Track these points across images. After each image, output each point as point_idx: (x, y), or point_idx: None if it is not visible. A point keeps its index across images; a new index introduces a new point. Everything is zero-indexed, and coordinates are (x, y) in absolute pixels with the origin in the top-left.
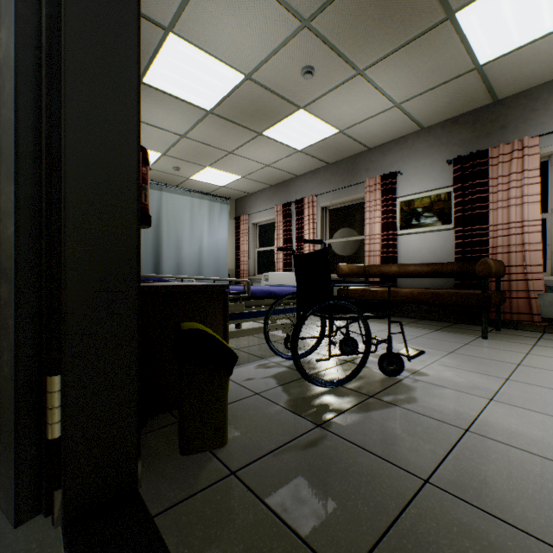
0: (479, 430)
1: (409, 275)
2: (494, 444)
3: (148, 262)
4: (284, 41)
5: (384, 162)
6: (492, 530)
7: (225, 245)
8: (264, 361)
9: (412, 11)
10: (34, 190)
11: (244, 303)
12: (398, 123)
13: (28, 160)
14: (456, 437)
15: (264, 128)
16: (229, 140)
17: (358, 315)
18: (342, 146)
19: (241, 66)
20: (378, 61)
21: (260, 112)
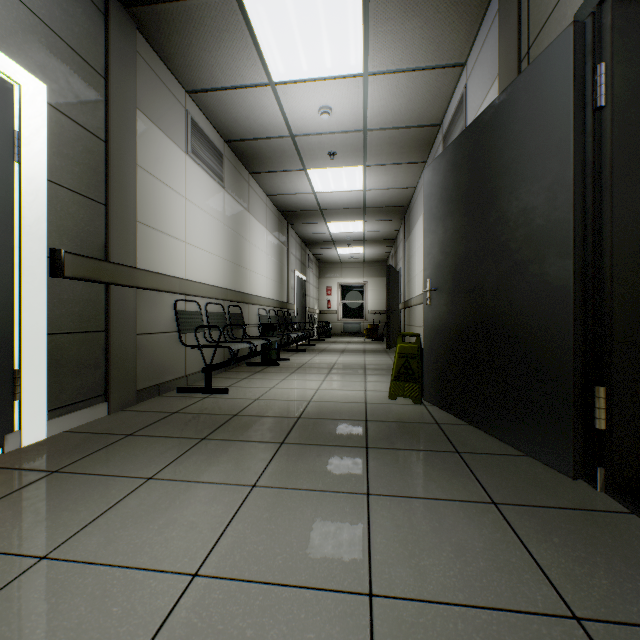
0: None
1: None
2: None
3: None
4: None
5: None
6: None
7: None
8: None
9: None
10: (581, 261)
11: None
12: None
13: (578, 242)
14: None
15: None
16: None
17: None
18: None
19: None
20: None
21: None
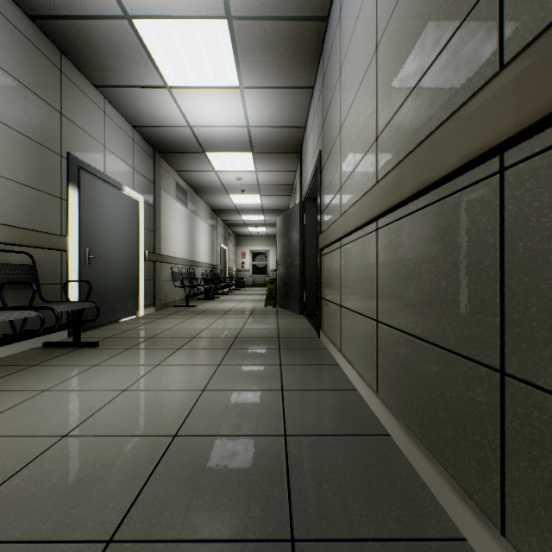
0: None
1: None
2: None
3: None
4: None
5: None
6: None
7: None
8: None
9: None
10: (301, 261)
11: None
12: None
13: (301, 256)
14: None
15: None
16: None
17: None
18: None
19: None
20: None
21: None
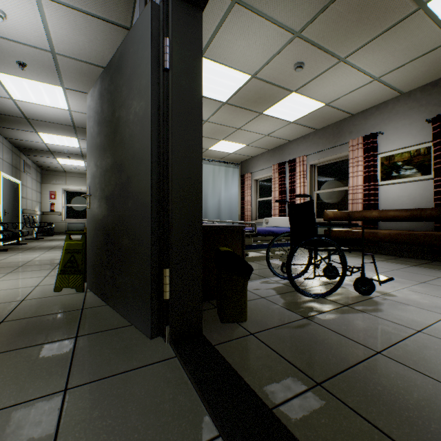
0: (429, 332)
1: (389, 219)
2: (439, 341)
3: None
4: (280, 48)
5: (366, 124)
6: (419, 379)
7: (236, 198)
8: (266, 279)
9: (386, 10)
10: (157, 178)
11: (252, 238)
12: (378, 92)
13: (155, 164)
14: (408, 334)
15: (264, 109)
16: (238, 120)
17: (336, 248)
18: (328, 115)
19: (248, 70)
20: (357, 50)
21: (261, 99)
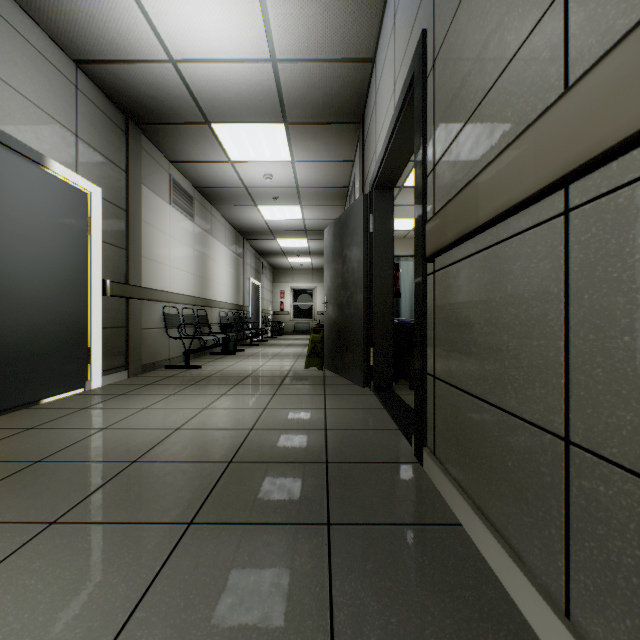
0: None
1: None
2: None
3: (406, 310)
4: None
5: None
6: None
7: None
8: None
9: None
10: (366, 295)
11: None
12: None
13: (365, 287)
14: None
15: None
16: None
17: None
18: None
19: None
20: None
21: None
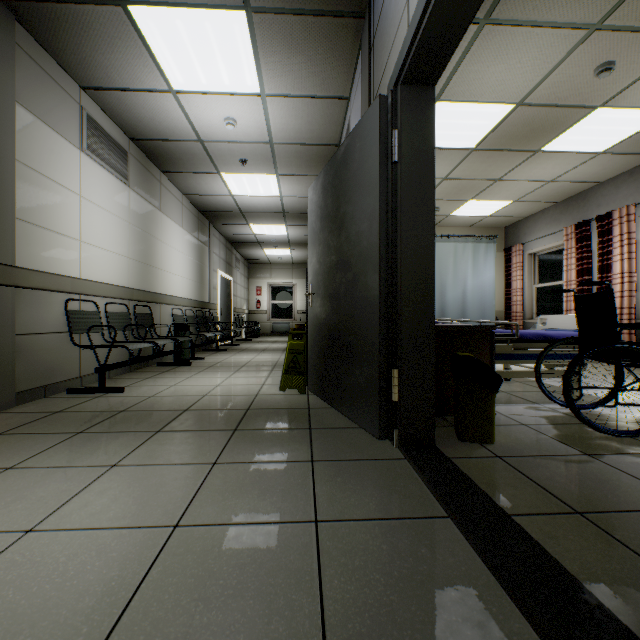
0: None
1: None
2: None
3: None
4: (565, 55)
5: None
6: None
7: (491, 287)
8: (535, 405)
9: None
10: (385, 276)
11: (511, 345)
12: None
13: (383, 261)
14: None
15: (542, 144)
16: (495, 168)
17: None
18: None
19: (510, 98)
20: None
21: (536, 131)
